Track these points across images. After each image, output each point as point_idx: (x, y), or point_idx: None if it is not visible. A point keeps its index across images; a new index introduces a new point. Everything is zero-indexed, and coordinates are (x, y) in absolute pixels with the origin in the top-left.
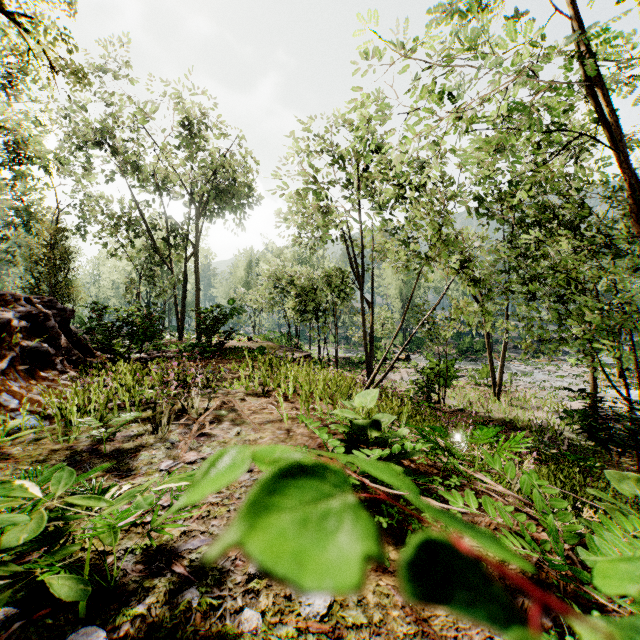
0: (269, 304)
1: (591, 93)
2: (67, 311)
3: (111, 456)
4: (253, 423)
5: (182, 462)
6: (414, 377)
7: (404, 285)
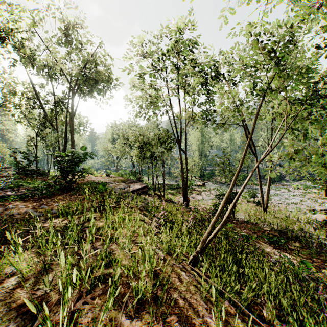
0: (122, 153)
1: None
2: None
3: None
4: None
5: None
6: (210, 197)
7: (200, 144)
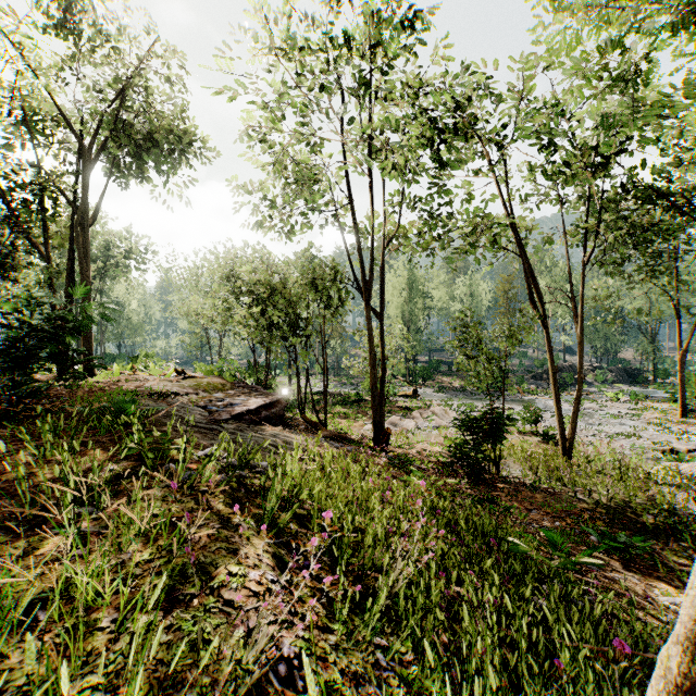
0: (223, 319)
1: None
2: None
3: None
4: None
5: None
6: (432, 422)
7: (407, 303)
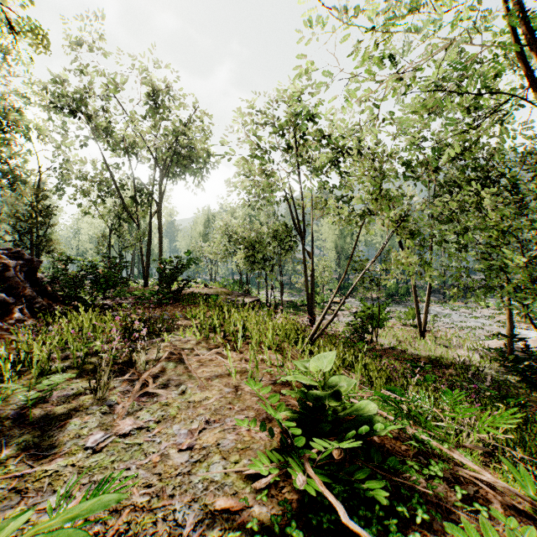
0: (223, 255)
1: (522, 58)
2: (34, 261)
3: (36, 425)
4: (200, 379)
5: (114, 434)
6: (349, 318)
7: (339, 239)
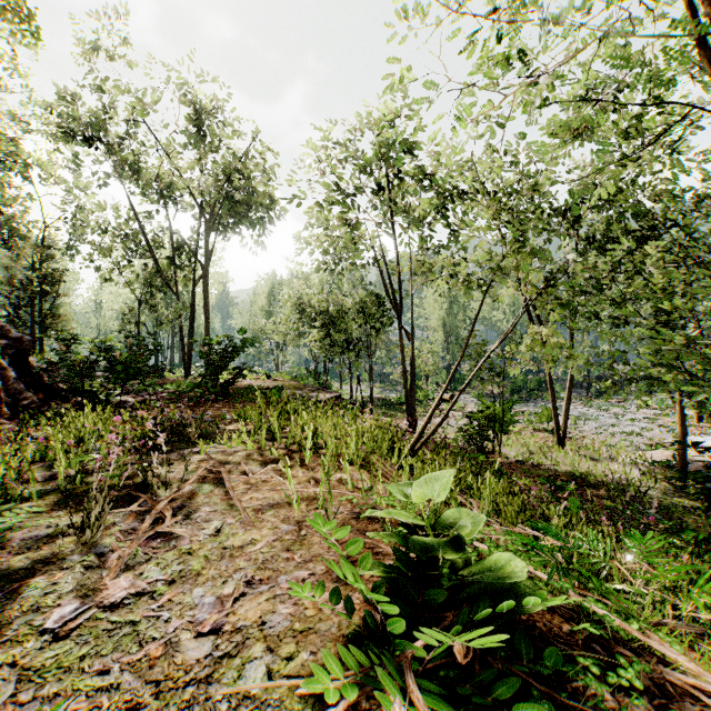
0: (292, 336)
1: (708, 54)
2: (25, 341)
3: None
4: (244, 511)
5: (95, 605)
6: (461, 421)
7: (448, 315)
